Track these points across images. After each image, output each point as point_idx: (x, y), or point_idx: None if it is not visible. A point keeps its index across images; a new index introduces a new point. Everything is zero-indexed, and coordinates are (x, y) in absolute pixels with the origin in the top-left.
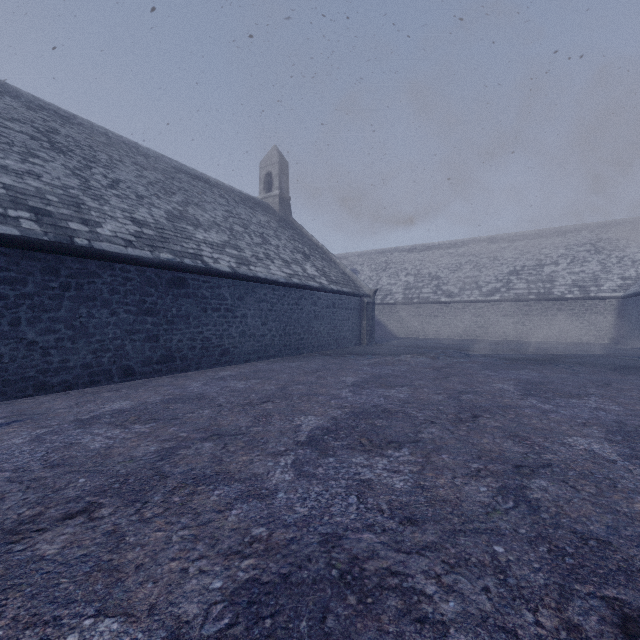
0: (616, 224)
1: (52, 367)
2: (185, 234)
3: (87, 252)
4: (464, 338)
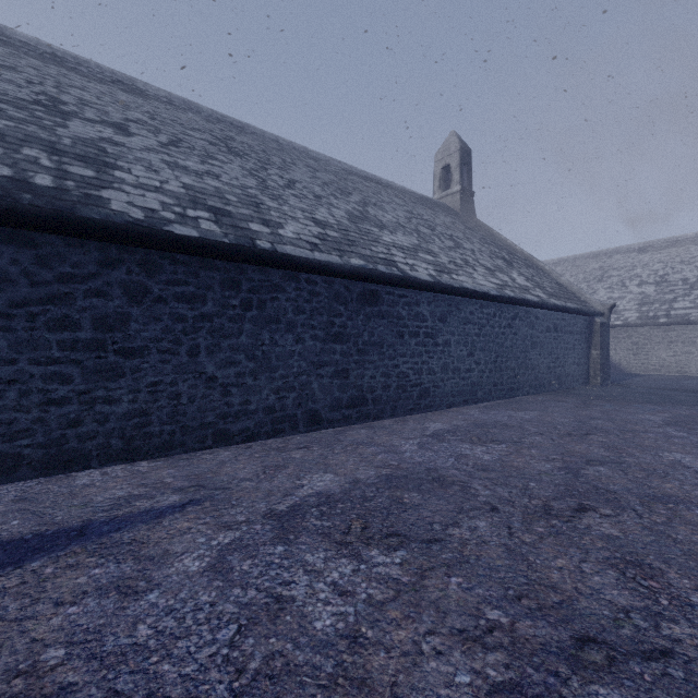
0: None
1: (232, 410)
2: (371, 236)
3: (270, 257)
4: None
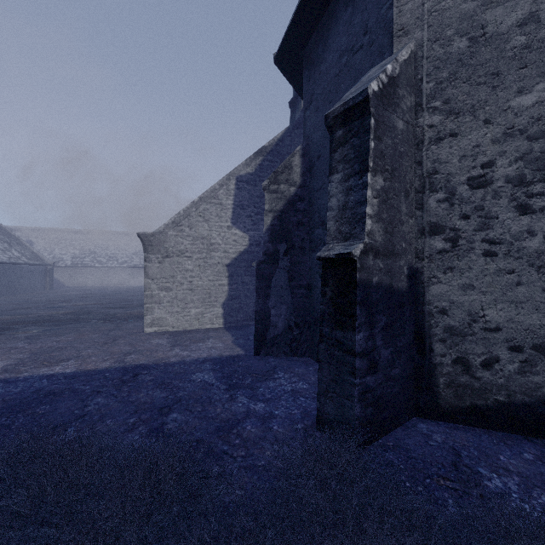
0: None
1: None
2: None
3: None
4: (109, 285)
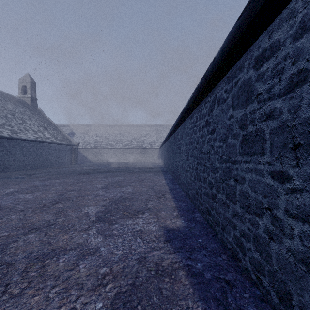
0: (162, 125)
1: None
2: None
3: None
4: (117, 161)
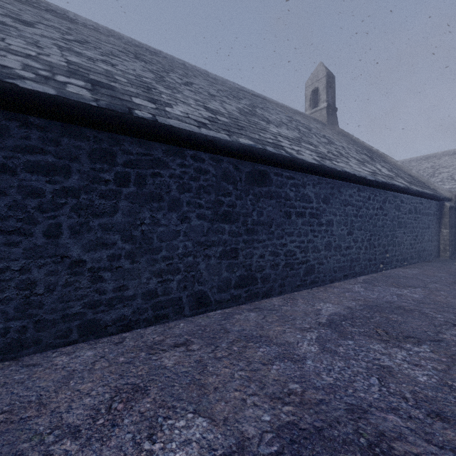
0: None
1: (104, 298)
2: (259, 126)
3: (149, 127)
4: None
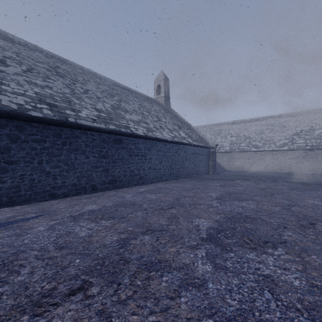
0: None
1: (57, 185)
2: (120, 116)
3: (74, 125)
4: (265, 171)
